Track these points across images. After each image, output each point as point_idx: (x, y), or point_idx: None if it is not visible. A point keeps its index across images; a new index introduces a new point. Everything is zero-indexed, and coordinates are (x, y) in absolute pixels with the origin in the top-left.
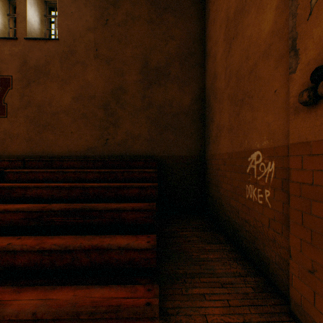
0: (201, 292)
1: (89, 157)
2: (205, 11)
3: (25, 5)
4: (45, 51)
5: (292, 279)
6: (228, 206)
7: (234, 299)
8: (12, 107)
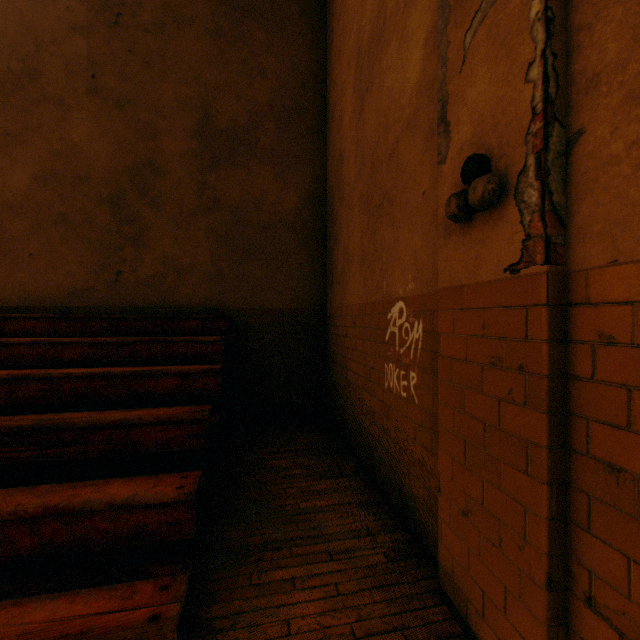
0: (289, 577)
1: (76, 310)
2: (326, 31)
3: None
4: None
5: (442, 531)
6: (360, 405)
7: (350, 579)
8: None
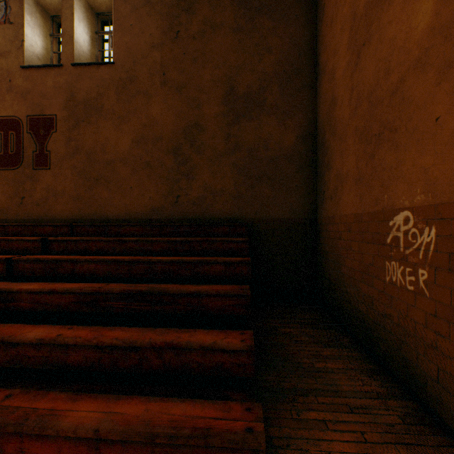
0: (321, 418)
1: (154, 220)
2: (316, 9)
3: (72, 20)
4: (97, 79)
5: None
6: (355, 293)
7: (373, 431)
8: (57, 156)
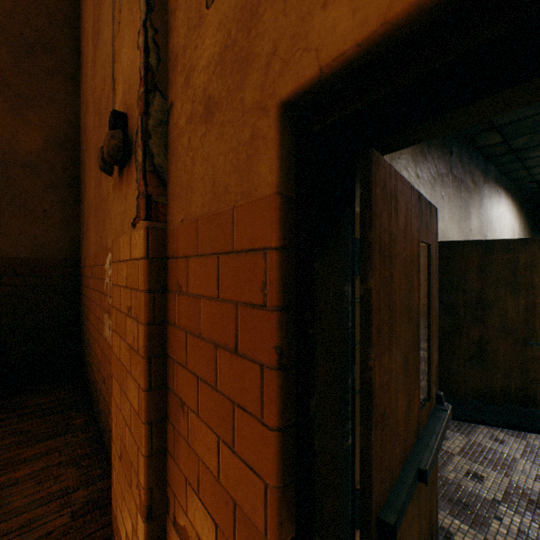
0: None
1: None
2: None
3: None
4: None
5: (114, 476)
6: (95, 356)
7: None
8: None
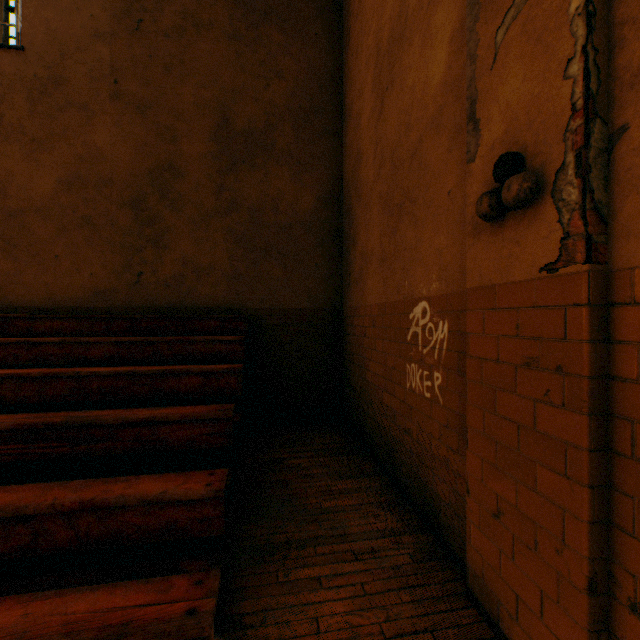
0: (315, 575)
1: (99, 310)
2: (343, 31)
3: None
4: None
5: (470, 532)
6: (379, 405)
7: (376, 579)
8: None
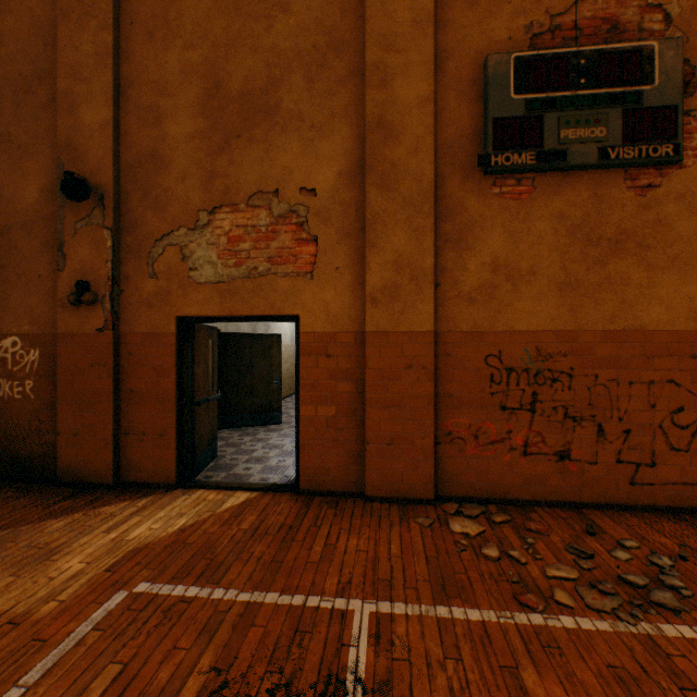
0: None
1: None
2: None
3: None
4: None
5: (61, 453)
6: None
7: None
8: None
